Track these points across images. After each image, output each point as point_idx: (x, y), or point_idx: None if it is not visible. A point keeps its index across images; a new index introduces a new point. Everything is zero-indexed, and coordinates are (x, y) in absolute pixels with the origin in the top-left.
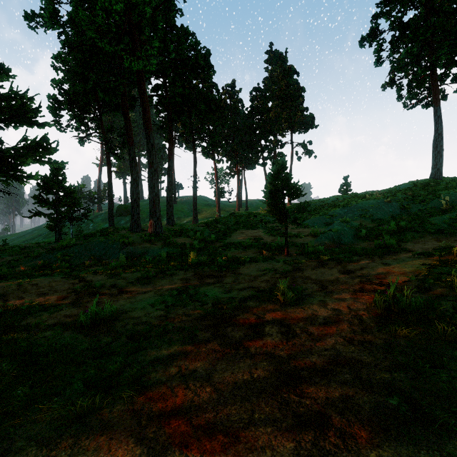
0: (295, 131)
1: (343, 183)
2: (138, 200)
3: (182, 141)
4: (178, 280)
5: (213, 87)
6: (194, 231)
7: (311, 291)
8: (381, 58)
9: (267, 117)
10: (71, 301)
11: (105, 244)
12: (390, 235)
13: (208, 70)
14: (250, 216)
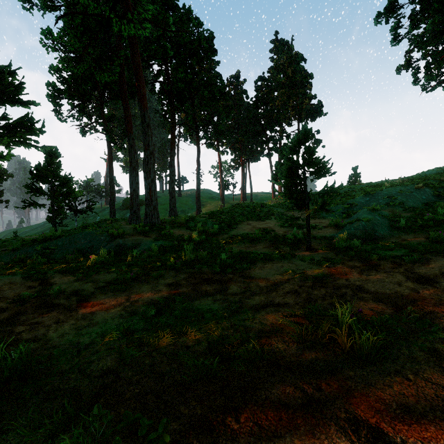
0: (302, 119)
1: (352, 174)
2: (138, 190)
3: (186, 132)
4: (164, 287)
5: (217, 78)
6: (195, 222)
7: (387, 320)
8: (399, 35)
9: (273, 106)
10: (3, 319)
11: (92, 236)
12: (440, 226)
13: (212, 54)
14: (256, 207)
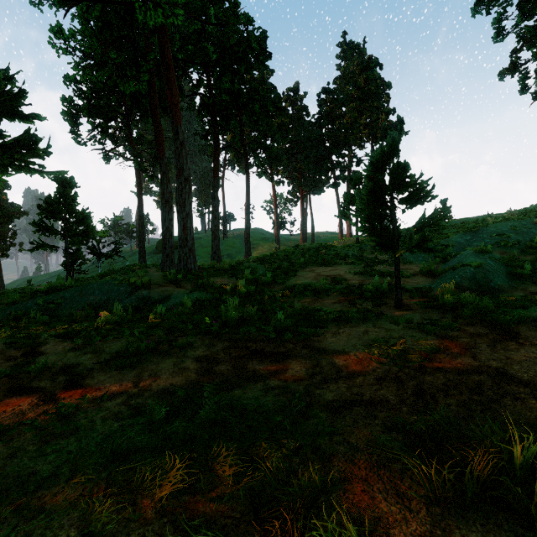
0: (377, 139)
1: (441, 209)
2: (172, 228)
3: (233, 159)
4: (193, 363)
5: (271, 91)
6: (243, 268)
7: None
8: (504, 29)
9: (340, 124)
10: None
11: (109, 286)
12: None
13: (265, 59)
14: (321, 249)
